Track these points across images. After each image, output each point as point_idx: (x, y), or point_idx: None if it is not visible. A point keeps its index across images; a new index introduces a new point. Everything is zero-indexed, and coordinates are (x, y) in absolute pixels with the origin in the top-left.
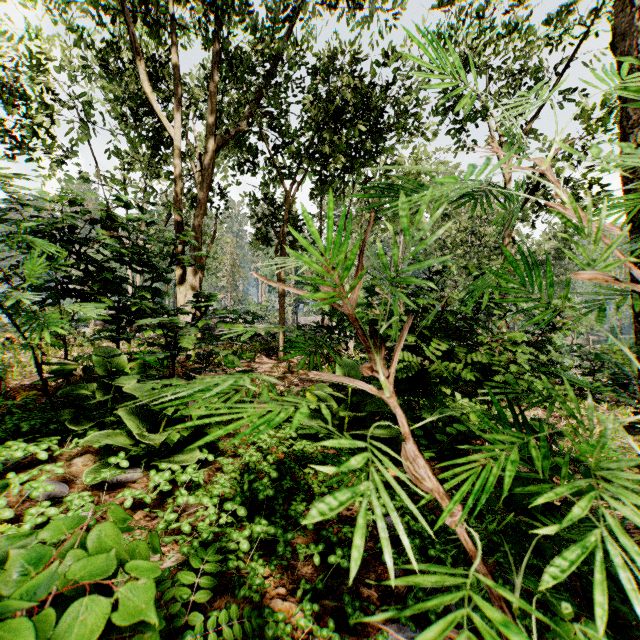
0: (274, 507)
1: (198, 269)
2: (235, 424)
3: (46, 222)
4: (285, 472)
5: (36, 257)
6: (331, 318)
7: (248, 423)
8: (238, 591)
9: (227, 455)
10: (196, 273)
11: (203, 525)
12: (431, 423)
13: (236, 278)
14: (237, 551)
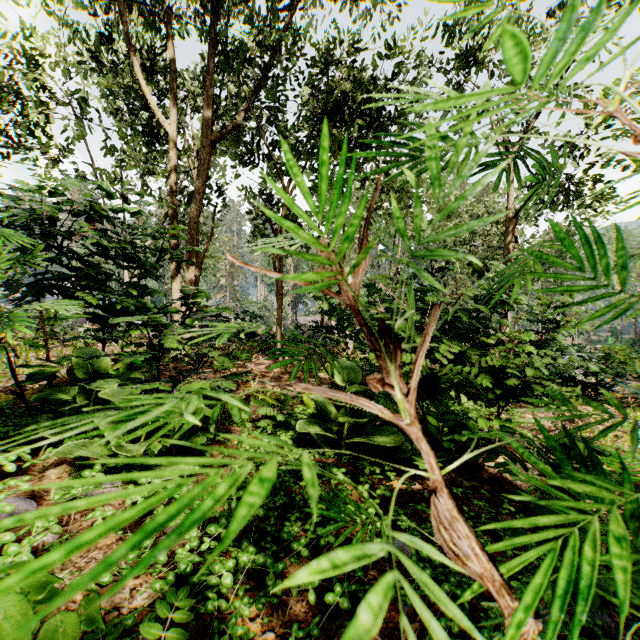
0: (265, 528)
1: (194, 267)
2: (107, 523)
3: (24, 214)
4: (279, 485)
5: (0, 248)
6: (330, 317)
7: (241, 428)
8: (217, 639)
9: (216, 465)
10: (191, 271)
11: (181, 553)
12: (436, 428)
13: (235, 278)
14: (220, 585)
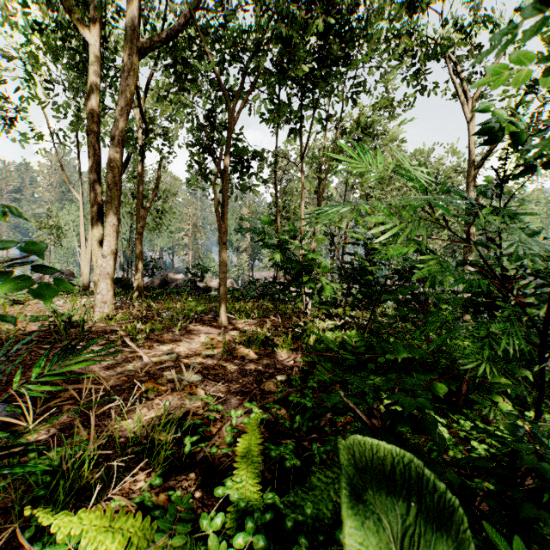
0: None
1: (116, 209)
2: None
3: None
4: None
5: None
6: (286, 271)
7: None
8: None
9: None
10: (113, 214)
11: None
12: None
13: (197, 237)
14: None
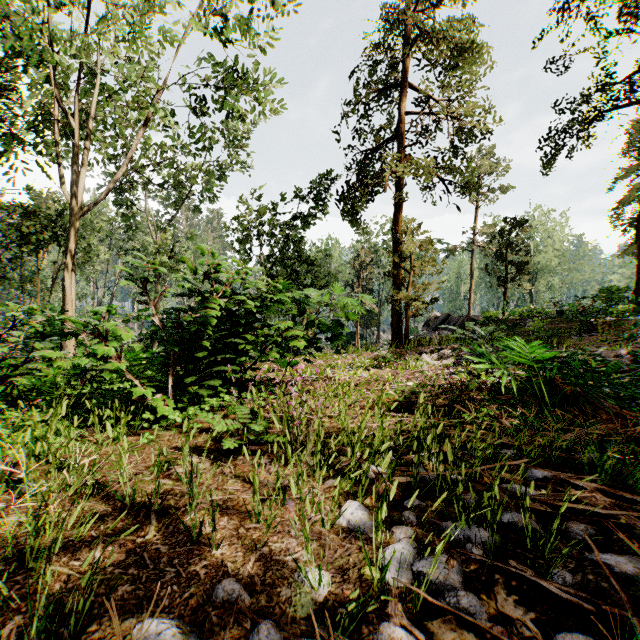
0: None
1: None
2: None
3: None
4: None
5: None
6: None
7: None
8: None
9: None
10: None
11: None
12: None
13: None
14: None
